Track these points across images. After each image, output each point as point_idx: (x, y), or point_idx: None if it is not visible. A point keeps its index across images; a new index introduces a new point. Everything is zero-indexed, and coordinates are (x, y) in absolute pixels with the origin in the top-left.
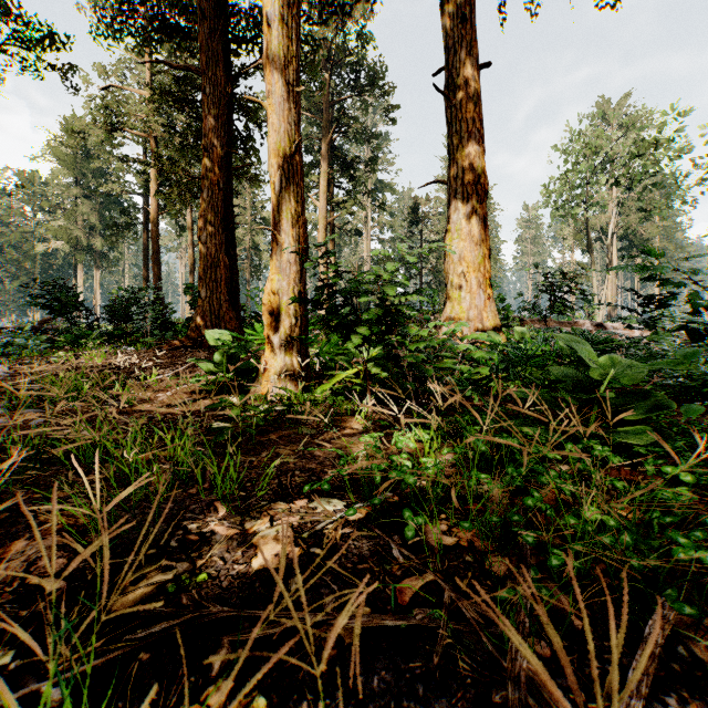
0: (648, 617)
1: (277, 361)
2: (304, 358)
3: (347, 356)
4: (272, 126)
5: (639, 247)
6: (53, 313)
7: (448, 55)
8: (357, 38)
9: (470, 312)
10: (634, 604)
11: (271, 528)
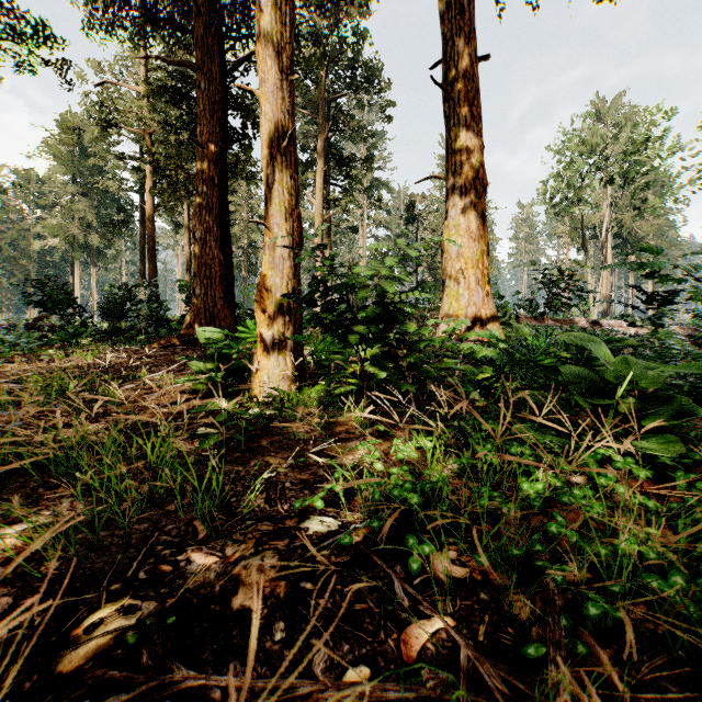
0: None
1: (270, 360)
2: (298, 357)
3: (343, 355)
4: (265, 115)
5: (634, 245)
6: (47, 310)
7: (446, 48)
8: (353, 35)
9: (468, 309)
10: (688, 661)
11: (255, 555)
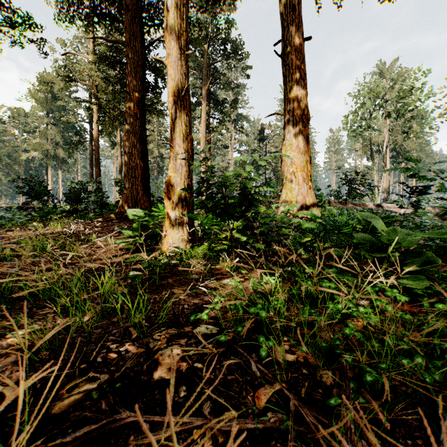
0: (438, 420)
1: (173, 229)
2: (191, 228)
3: (219, 226)
4: (170, 76)
5: (403, 156)
6: (31, 198)
7: (284, 32)
8: (225, 23)
9: (298, 197)
10: (425, 408)
11: (167, 347)
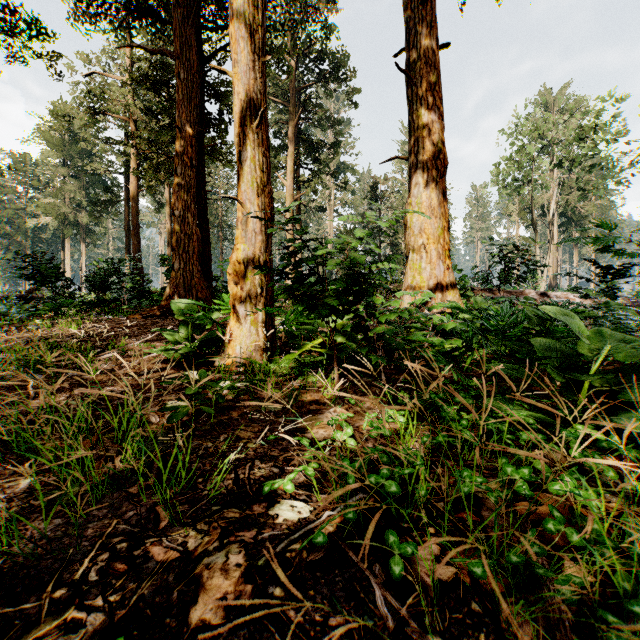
0: None
1: (242, 330)
2: (270, 328)
3: (313, 325)
4: (237, 95)
5: (578, 223)
6: (38, 283)
7: (409, 37)
8: (322, 30)
9: (430, 282)
10: None
11: (220, 550)
